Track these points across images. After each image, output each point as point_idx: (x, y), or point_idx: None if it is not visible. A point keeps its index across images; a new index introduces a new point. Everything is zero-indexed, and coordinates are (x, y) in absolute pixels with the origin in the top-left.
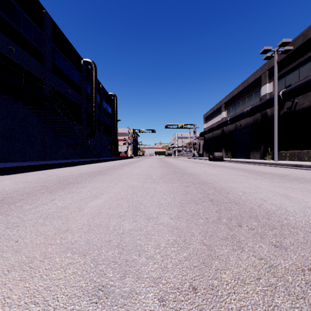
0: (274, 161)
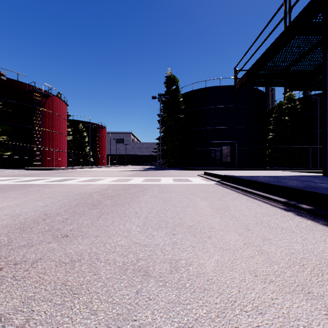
0: None
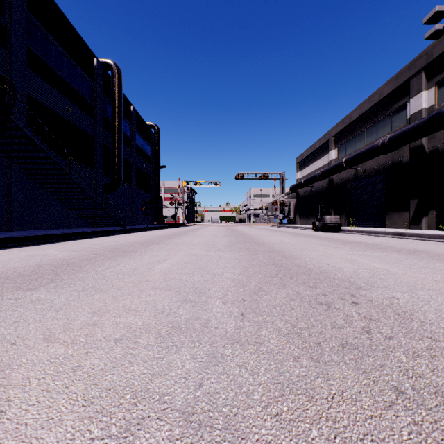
0: None
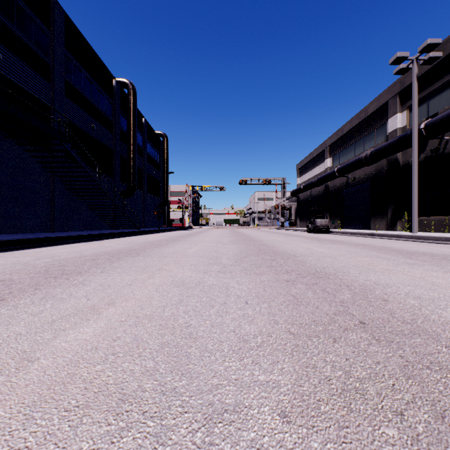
0: (412, 232)
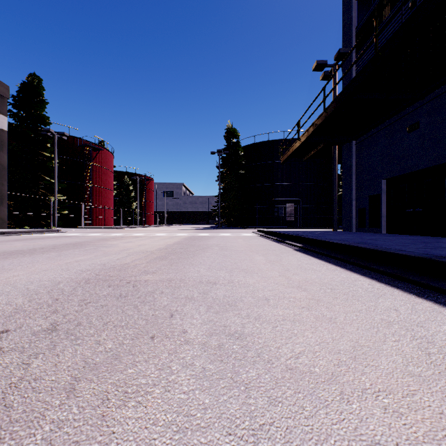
0: None
